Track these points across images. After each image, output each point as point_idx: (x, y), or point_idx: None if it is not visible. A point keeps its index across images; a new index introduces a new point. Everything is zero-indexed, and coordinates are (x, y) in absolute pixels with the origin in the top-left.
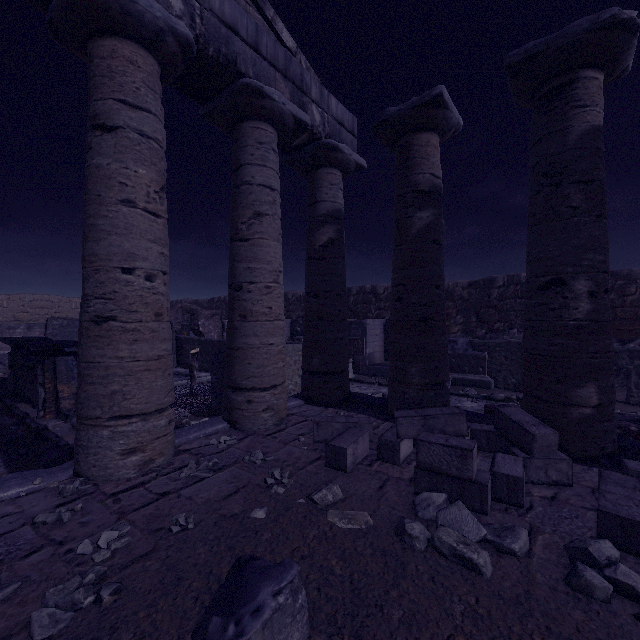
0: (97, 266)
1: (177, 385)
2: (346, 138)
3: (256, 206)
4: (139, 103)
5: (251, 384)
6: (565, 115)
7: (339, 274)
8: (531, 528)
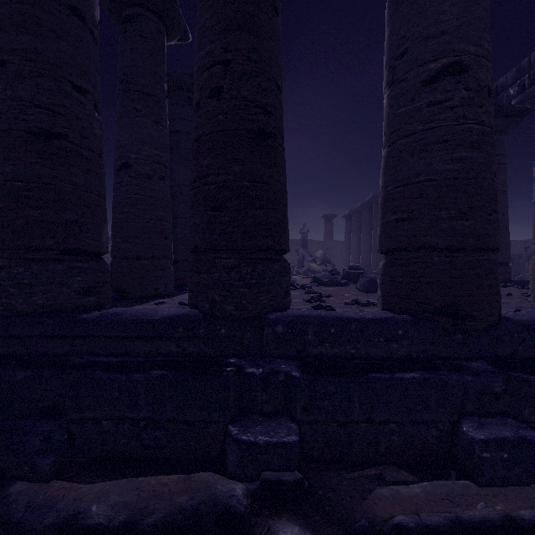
0: None
1: None
2: None
3: None
4: None
5: None
6: None
7: None
8: None
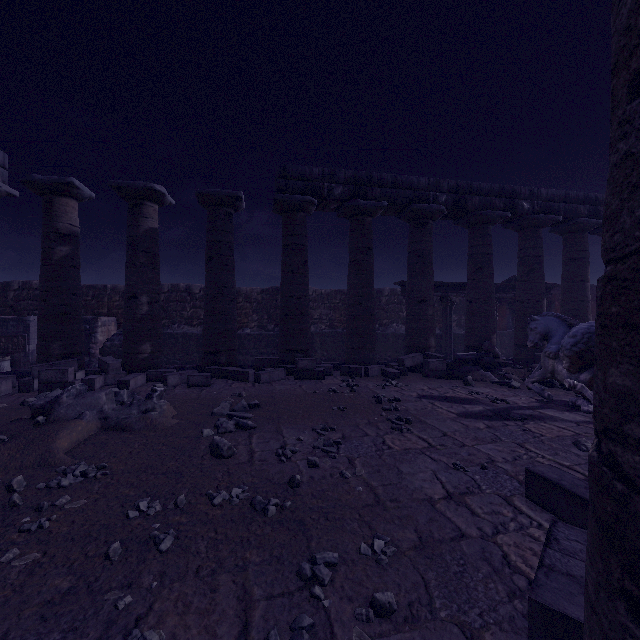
0: None
1: None
2: None
3: None
4: None
5: None
6: (139, 219)
7: None
8: None
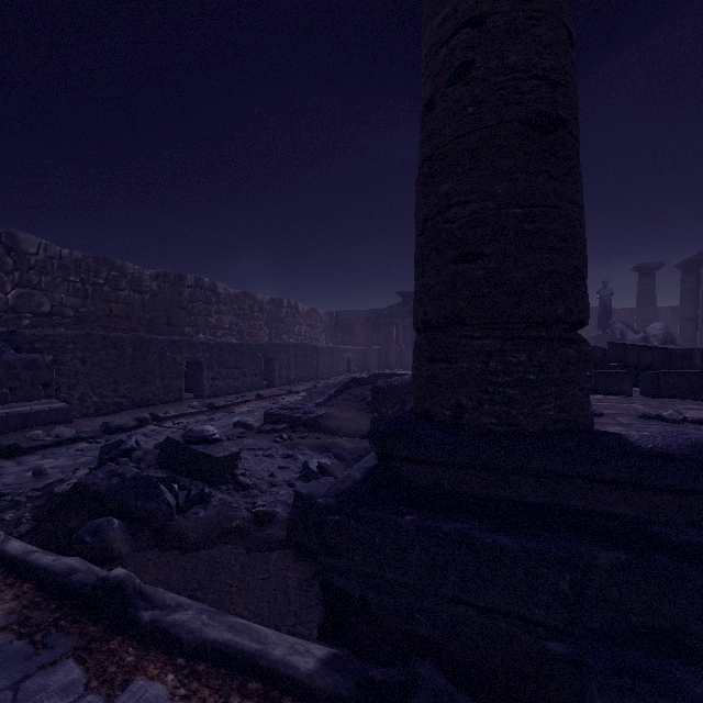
0: None
1: None
2: None
3: None
4: None
5: None
6: None
7: None
8: None
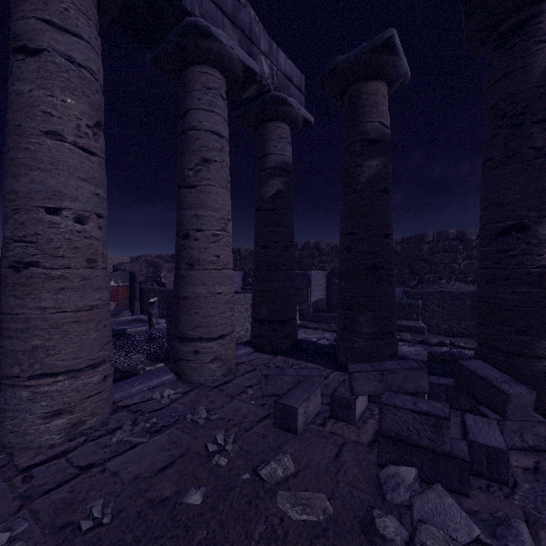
0: (17, 205)
1: (138, 331)
2: (294, 94)
3: (203, 152)
4: (67, 25)
5: (198, 334)
6: (527, 51)
7: (287, 225)
8: (527, 518)
